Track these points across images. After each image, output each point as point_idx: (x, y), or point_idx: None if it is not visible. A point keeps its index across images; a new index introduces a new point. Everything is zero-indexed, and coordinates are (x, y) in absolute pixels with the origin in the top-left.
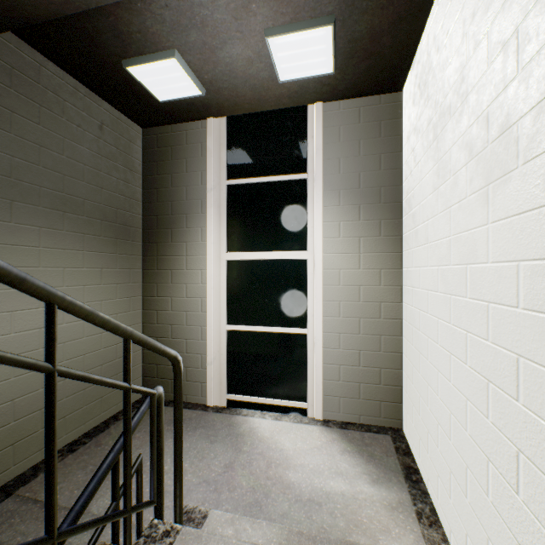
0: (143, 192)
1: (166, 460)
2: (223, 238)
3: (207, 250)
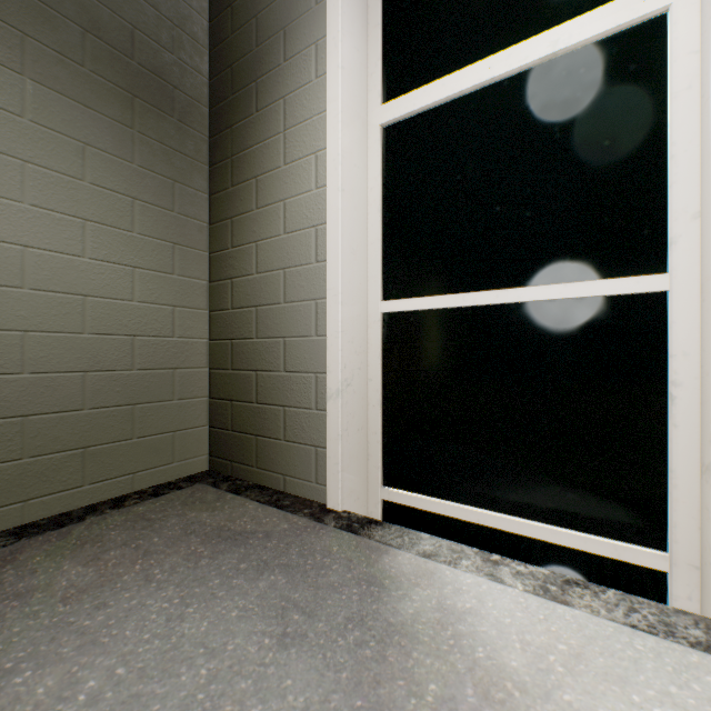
0: (209, 29)
1: (80, 683)
2: (373, 72)
3: (327, 92)
